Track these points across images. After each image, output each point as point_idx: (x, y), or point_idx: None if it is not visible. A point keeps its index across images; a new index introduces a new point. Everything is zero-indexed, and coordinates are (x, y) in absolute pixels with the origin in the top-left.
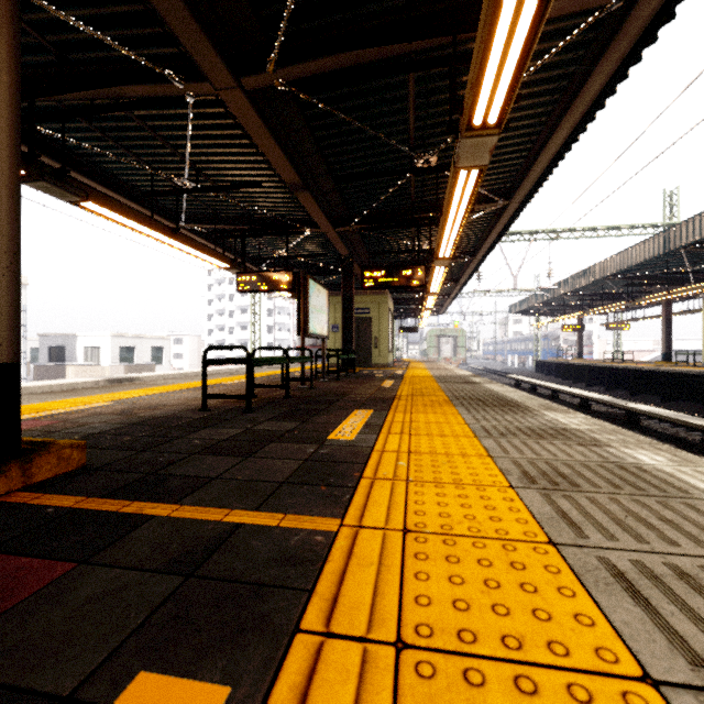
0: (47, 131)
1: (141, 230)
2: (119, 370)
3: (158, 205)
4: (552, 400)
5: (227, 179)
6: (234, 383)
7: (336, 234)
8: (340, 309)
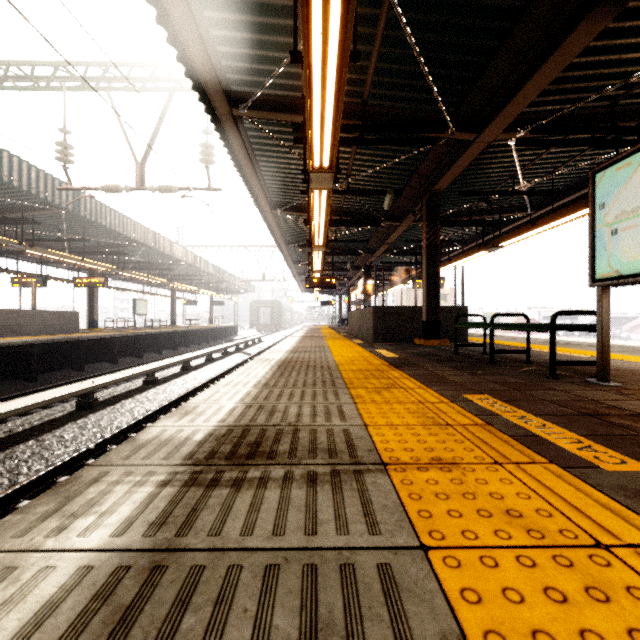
0: None
1: None
2: None
3: None
4: None
5: None
6: None
7: None
8: None
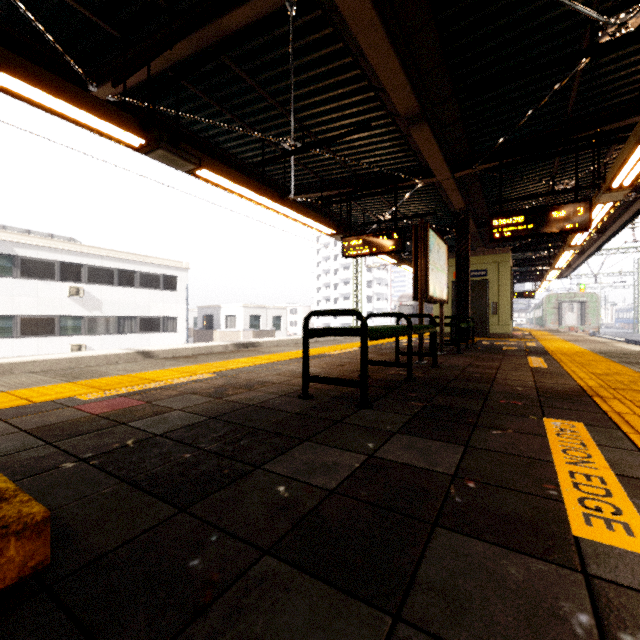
0: (173, 111)
1: (251, 198)
2: (248, 334)
3: (271, 180)
4: None
5: (332, 135)
6: (340, 353)
7: (453, 182)
8: (449, 273)
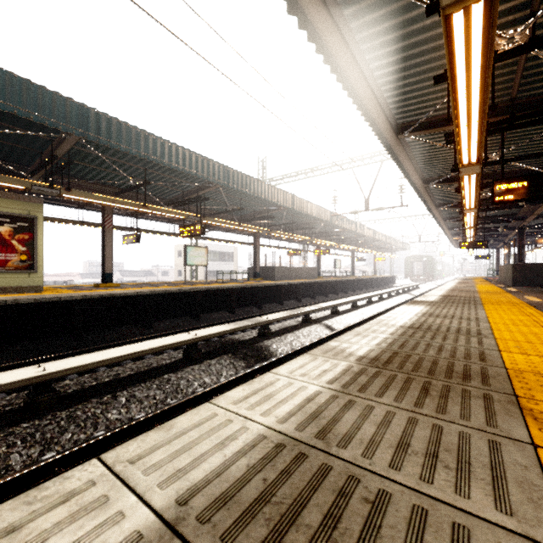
0: None
1: None
2: None
3: None
4: (111, 390)
5: None
6: None
7: None
8: None
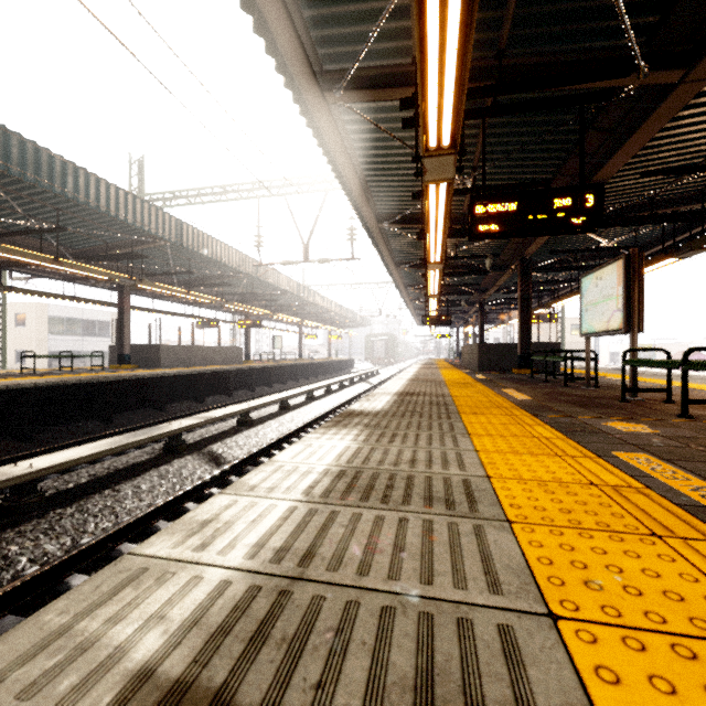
0: None
1: None
2: None
3: None
4: None
5: None
6: None
7: (697, 67)
8: None
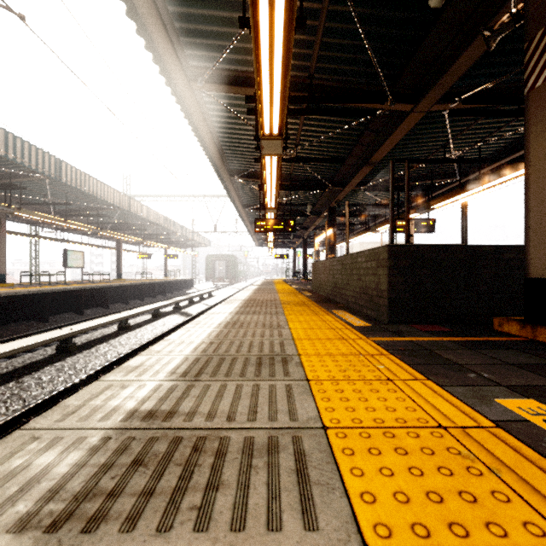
0: None
1: None
2: None
3: None
4: None
5: None
6: None
7: None
8: None
